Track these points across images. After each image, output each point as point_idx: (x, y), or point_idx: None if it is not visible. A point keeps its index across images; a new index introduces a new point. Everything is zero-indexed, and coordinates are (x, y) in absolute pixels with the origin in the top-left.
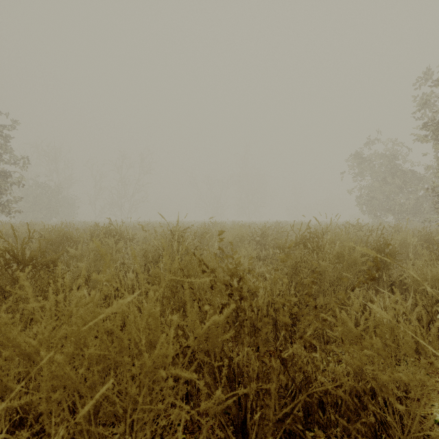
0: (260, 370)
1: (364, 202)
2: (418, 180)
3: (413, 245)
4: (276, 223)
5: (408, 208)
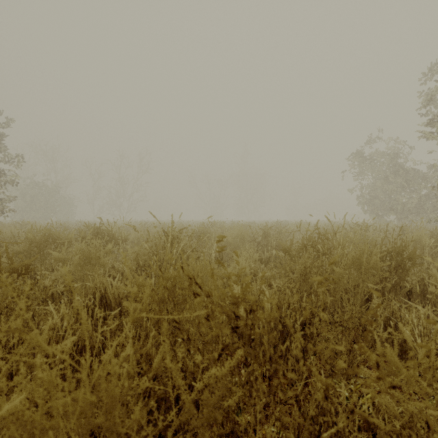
0: (268, 404)
1: (365, 201)
2: (421, 179)
3: (429, 246)
4: (277, 222)
5: (411, 207)
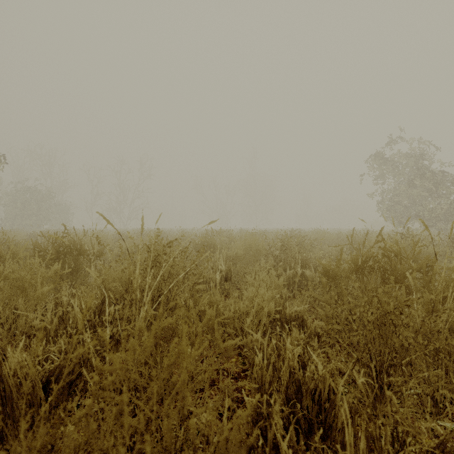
0: None
1: (387, 208)
2: (452, 182)
3: None
4: (292, 231)
5: (440, 213)
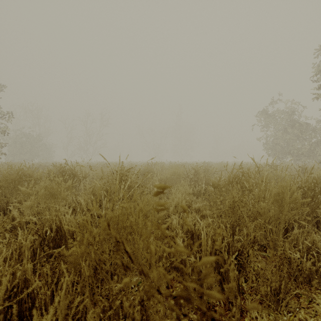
0: None
1: (269, 147)
2: (312, 130)
3: None
4: (204, 163)
5: (304, 151)
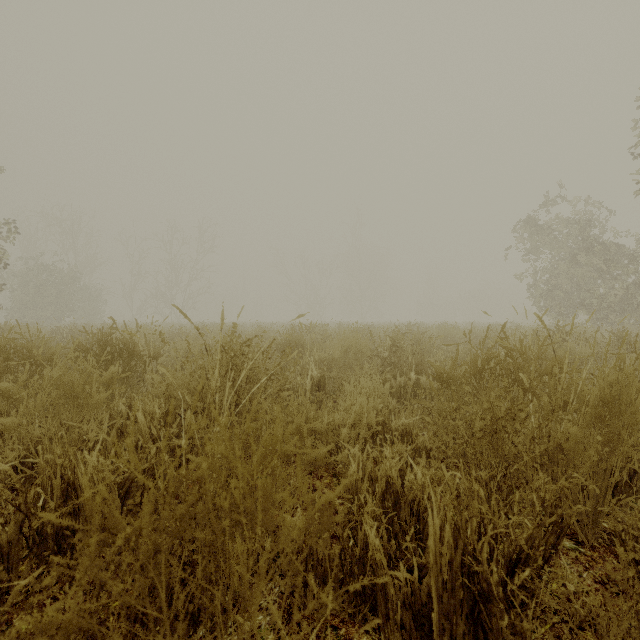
0: None
1: (541, 294)
2: (629, 259)
3: None
4: (409, 325)
5: (613, 302)
